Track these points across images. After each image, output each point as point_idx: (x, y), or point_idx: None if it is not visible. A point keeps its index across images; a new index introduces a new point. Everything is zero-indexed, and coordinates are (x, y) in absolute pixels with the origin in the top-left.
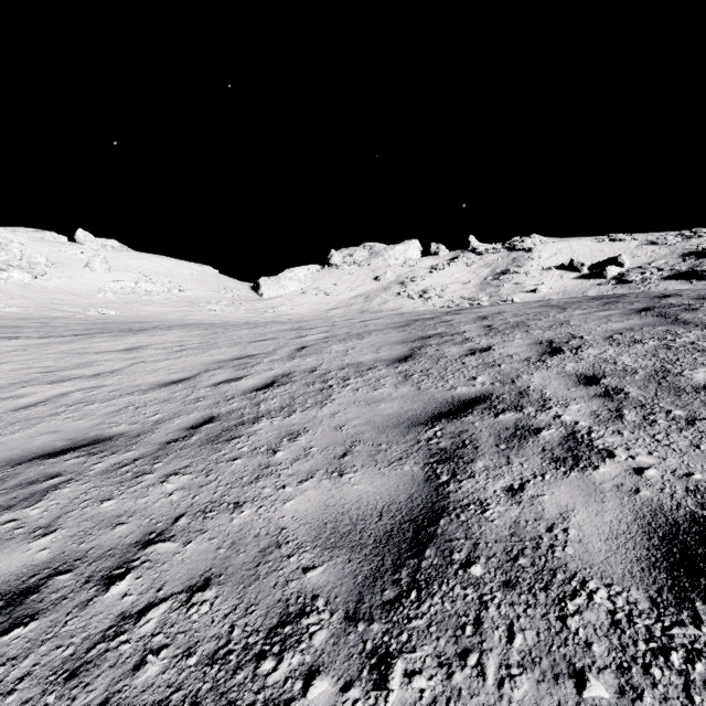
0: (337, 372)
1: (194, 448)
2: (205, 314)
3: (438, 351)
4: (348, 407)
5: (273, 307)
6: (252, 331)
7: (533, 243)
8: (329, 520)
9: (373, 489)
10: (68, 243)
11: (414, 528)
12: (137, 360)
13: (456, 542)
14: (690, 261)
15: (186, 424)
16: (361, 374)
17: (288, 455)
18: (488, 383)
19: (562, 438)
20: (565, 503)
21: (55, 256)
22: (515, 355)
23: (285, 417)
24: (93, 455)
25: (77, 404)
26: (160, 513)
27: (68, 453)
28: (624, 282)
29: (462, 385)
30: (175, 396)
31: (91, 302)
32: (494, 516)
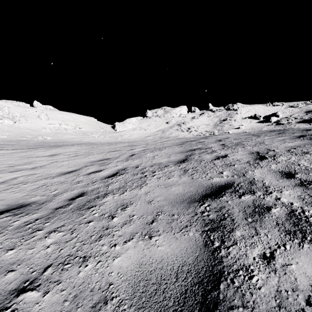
0: (149, 168)
1: (69, 213)
2: (90, 139)
3: (200, 157)
4: (154, 189)
5: (121, 135)
6: (110, 146)
7: (237, 106)
8: (141, 278)
9: (170, 251)
10: (30, 107)
11: (202, 292)
12: (54, 160)
13: (236, 310)
14: (309, 115)
15: (69, 196)
16: (161, 169)
17: (120, 220)
18: (230, 175)
19: (286, 215)
20: (310, 274)
21: (24, 113)
22: (241, 160)
23: (120, 194)
24: (16, 215)
25: (19, 183)
26: (37, 263)
27: (4, 214)
28: (279, 124)
29: (216, 176)
30: (67, 180)
31: (39, 133)
32: (260, 284)
